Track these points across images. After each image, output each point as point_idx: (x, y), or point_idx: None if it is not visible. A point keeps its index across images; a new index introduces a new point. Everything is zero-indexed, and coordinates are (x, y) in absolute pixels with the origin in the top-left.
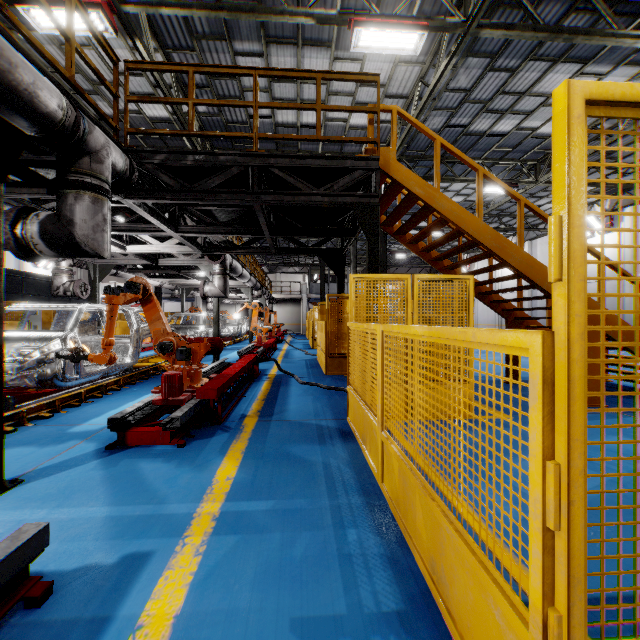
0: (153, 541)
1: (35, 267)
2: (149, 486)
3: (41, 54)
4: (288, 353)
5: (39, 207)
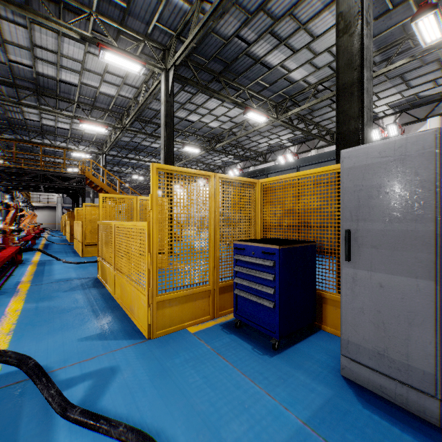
0: (29, 257)
1: None
2: None
3: None
4: (49, 238)
5: None
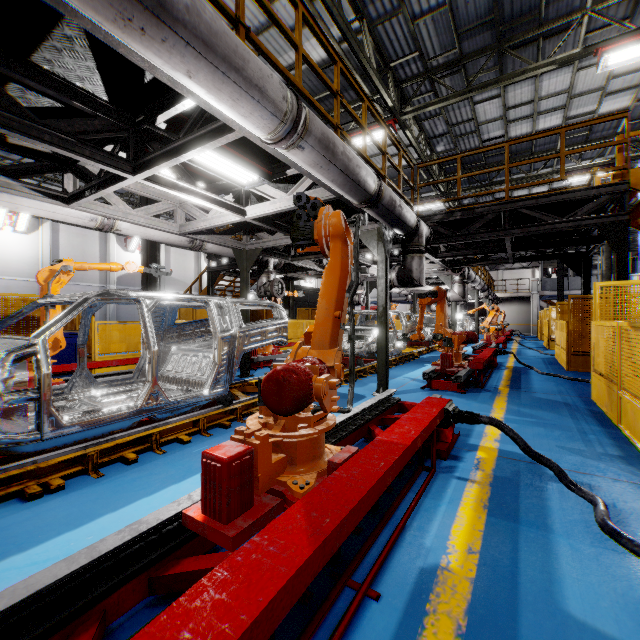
0: None
1: (305, 282)
2: (457, 404)
3: (393, 188)
4: (520, 352)
5: (362, 255)
